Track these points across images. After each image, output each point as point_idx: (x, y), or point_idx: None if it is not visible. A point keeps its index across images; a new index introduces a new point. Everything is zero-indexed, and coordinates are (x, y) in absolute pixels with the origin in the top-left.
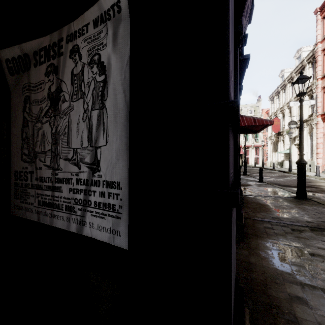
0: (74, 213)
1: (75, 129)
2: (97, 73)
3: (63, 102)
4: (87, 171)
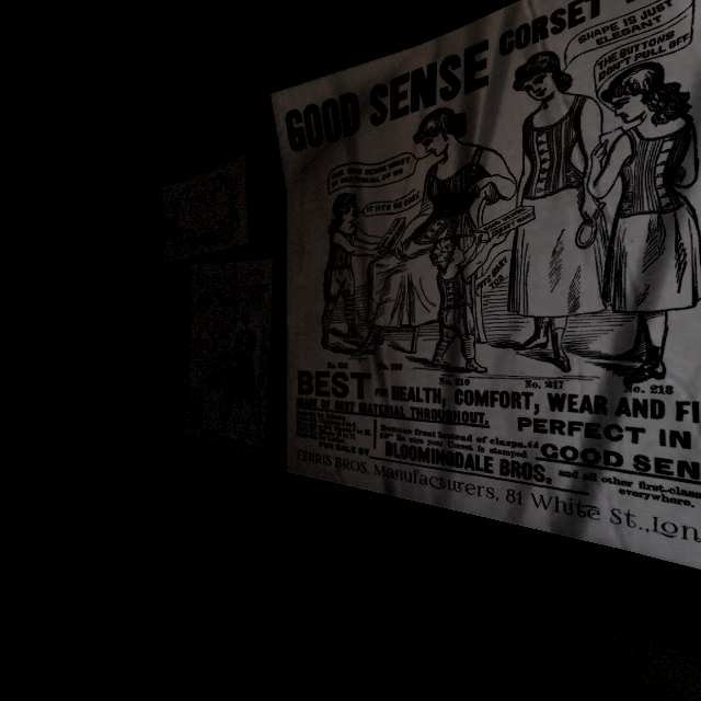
0: (541, 481)
1: (545, 269)
2: (644, 117)
3: (491, 203)
4: (598, 377)
